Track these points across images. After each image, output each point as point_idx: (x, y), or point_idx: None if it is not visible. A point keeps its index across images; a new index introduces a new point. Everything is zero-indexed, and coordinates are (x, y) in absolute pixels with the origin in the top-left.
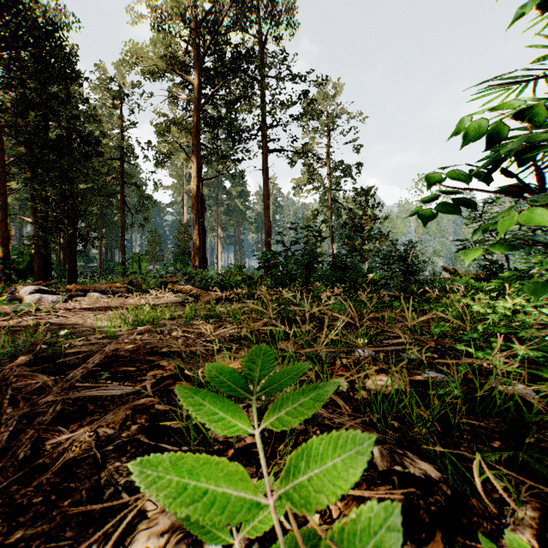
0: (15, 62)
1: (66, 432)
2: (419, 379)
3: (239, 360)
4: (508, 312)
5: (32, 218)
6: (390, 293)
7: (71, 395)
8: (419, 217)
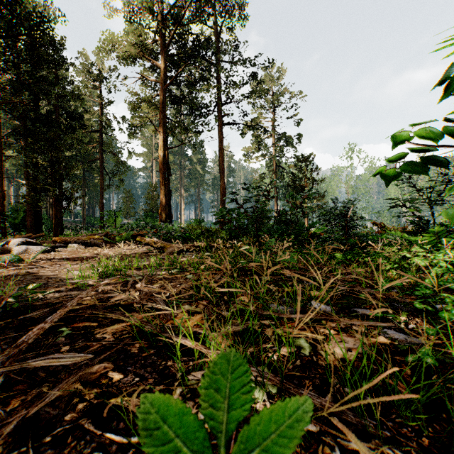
0: (9, 48)
1: (2, 415)
2: (384, 342)
3: (198, 315)
4: (448, 265)
5: (26, 181)
6: (336, 246)
7: (15, 366)
8: (380, 174)
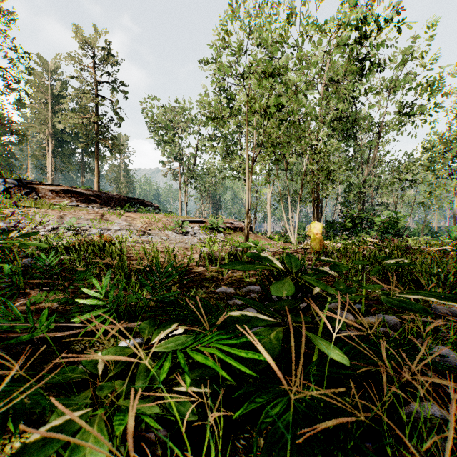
0: None
1: None
2: None
3: None
4: None
5: None
6: None
7: None
8: None
